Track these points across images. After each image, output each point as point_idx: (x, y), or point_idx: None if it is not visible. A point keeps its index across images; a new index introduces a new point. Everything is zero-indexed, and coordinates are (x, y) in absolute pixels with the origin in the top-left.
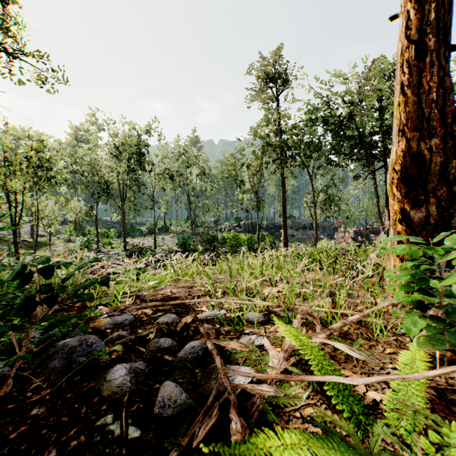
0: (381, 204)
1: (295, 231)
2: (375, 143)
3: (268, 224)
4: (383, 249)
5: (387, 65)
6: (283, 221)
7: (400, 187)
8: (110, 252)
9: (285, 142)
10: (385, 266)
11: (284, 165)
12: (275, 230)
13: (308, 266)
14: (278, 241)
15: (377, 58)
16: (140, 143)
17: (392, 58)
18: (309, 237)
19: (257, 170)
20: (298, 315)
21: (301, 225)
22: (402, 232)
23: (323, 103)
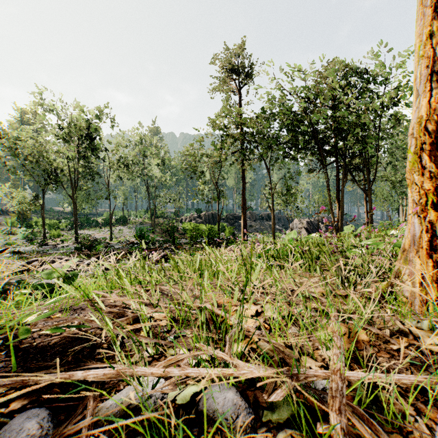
0: (331, 197)
1: (253, 222)
2: (327, 139)
3: (228, 215)
4: (395, 246)
5: (338, 67)
6: (243, 212)
7: (433, 156)
8: (58, 245)
9: (245, 134)
10: (401, 269)
11: (244, 157)
12: (234, 221)
13: (319, 283)
14: (237, 232)
15: (329, 59)
16: (93, 128)
17: (342, 61)
18: (266, 227)
19: (217, 161)
20: (331, 416)
21: (258, 216)
22: (436, 222)
23: (281, 98)
